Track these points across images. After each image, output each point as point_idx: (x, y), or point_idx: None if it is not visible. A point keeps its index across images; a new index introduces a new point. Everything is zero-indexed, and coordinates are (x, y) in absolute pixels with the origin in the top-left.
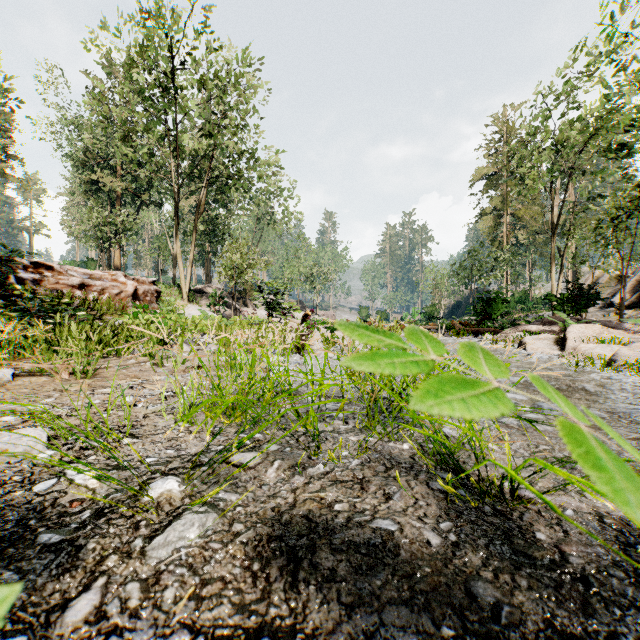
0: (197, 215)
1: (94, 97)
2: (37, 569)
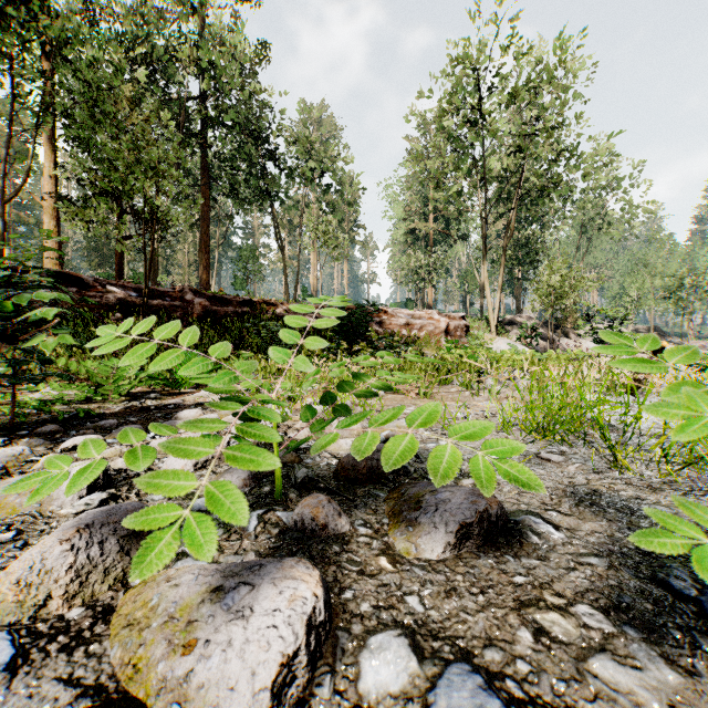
0: (506, 240)
1: (413, 157)
2: None
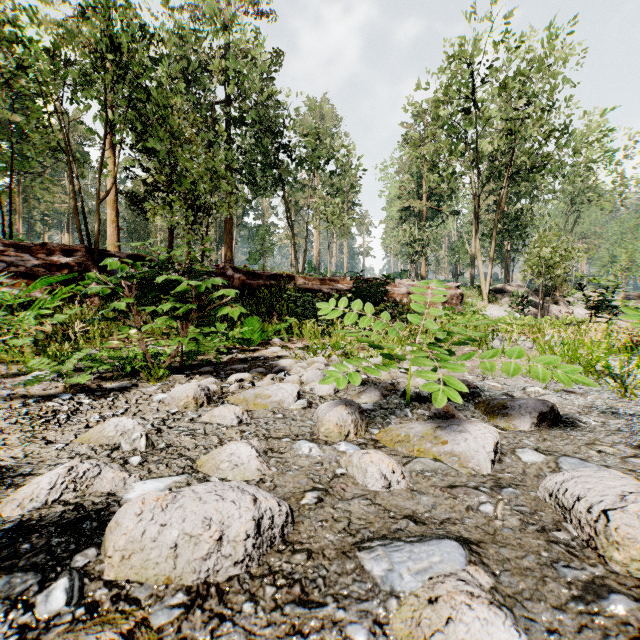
0: (497, 215)
1: (411, 144)
2: (500, 395)
